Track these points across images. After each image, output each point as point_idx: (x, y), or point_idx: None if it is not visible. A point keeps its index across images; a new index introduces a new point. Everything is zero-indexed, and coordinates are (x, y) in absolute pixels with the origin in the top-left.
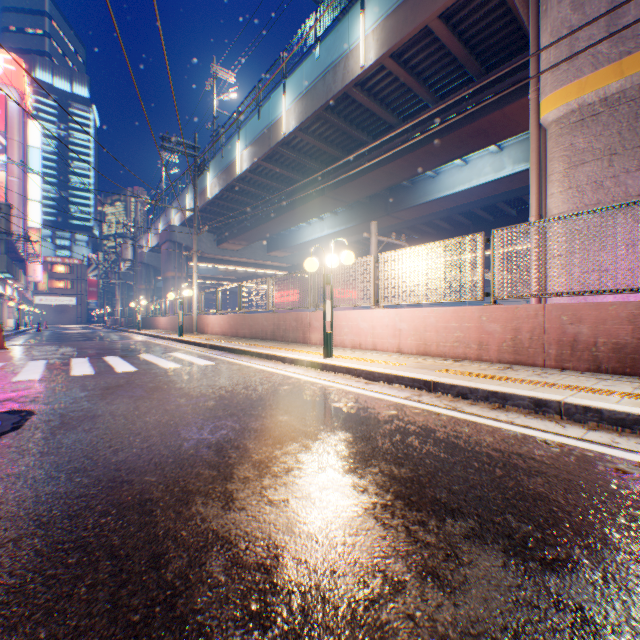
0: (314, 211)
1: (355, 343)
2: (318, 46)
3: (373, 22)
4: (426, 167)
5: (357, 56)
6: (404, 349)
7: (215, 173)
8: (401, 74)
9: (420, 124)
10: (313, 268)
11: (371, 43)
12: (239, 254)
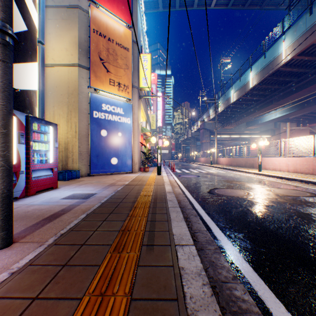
0: (268, 110)
1: (273, 168)
2: (264, 53)
3: (288, 44)
4: None
5: (281, 57)
6: (289, 170)
7: (221, 102)
8: (304, 58)
9: None
10: (253, 147)
11: (287, 52)
12: (231, 130)
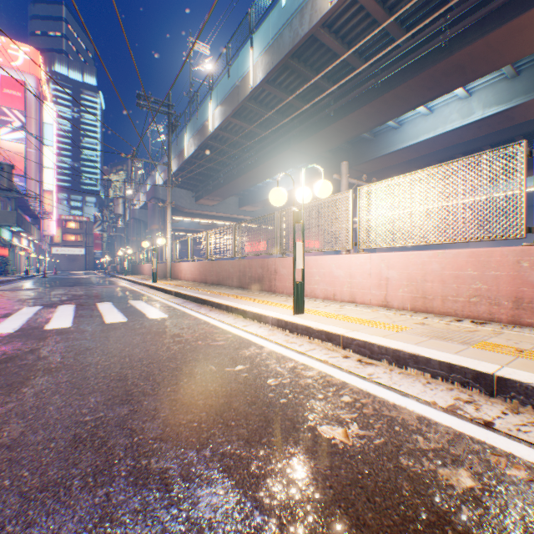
0: (280, 166)
1: (328, 293)
2: None
3: None
4: (393, 114)
5: None
6: (393, 303)
7: (191, 134)
8: (372, 7)
9: (389, 67)
10: (280, 200)
11: None
12: (214, 209)
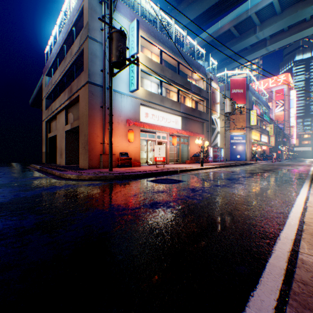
0: None
1: None
2: None
3: None
4: None
5: None
6: None
7: None
8: None
9: None
10: None
11: None
12: None
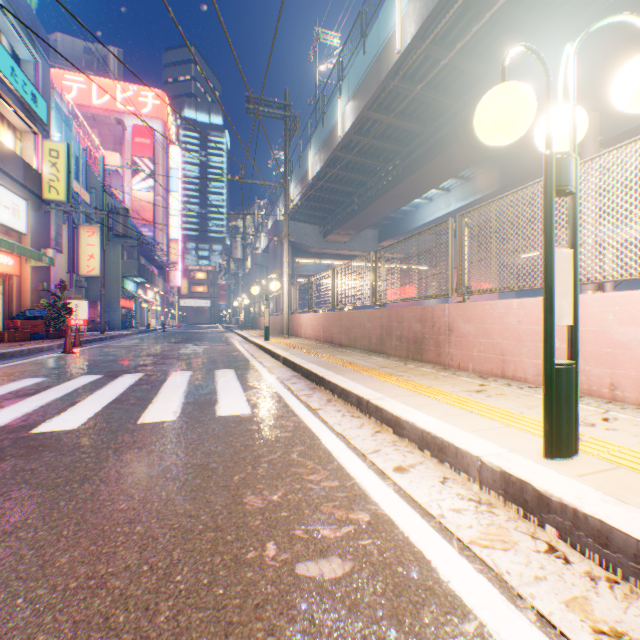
0: (439, 174)
1: (591, 381)
2: None
3: None
4: None
5: None
6: None
7: (315, 149)
8: None
9: None
10: (514, 116)
11: None
12: (346, 246)
